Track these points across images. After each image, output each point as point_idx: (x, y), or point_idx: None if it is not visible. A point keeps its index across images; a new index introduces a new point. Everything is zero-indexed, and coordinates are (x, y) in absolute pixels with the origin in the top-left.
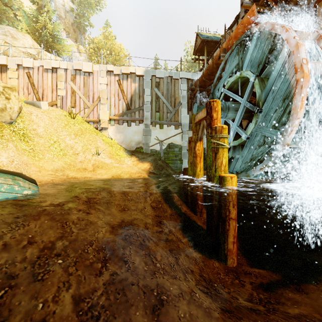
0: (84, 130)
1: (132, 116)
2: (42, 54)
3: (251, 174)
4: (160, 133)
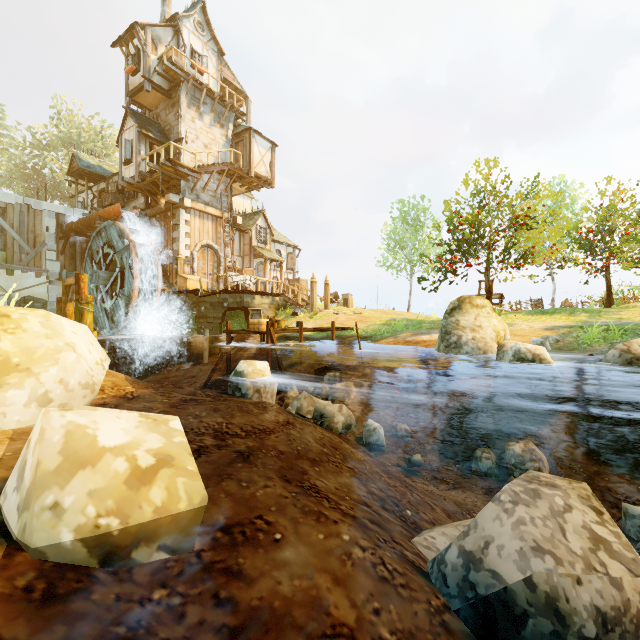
0: None
1: None
2: None
3: (116, 331)
4: (8, 281)
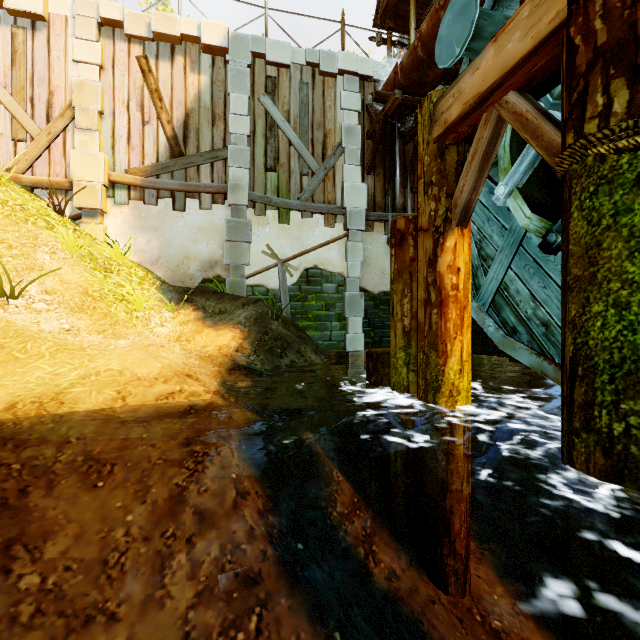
0: None
1: (189, 180)
2: None
3: None
4: (281, 235)
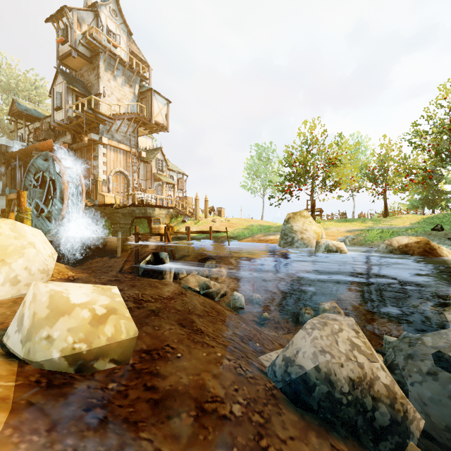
0: None
1: None
2: None
3: (49, 233)
4: None
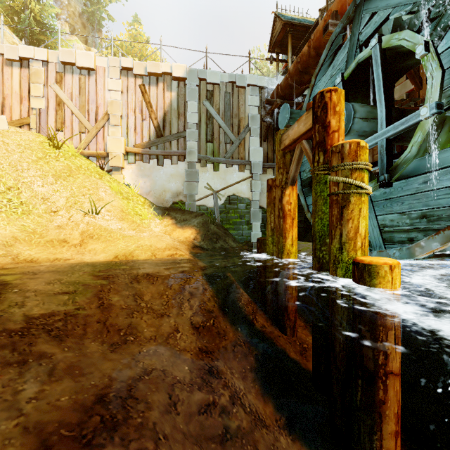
0: (75, 169)
1: (166, 149)
2: (1, 34)
3: (409, 254)
4: (215, 177)
